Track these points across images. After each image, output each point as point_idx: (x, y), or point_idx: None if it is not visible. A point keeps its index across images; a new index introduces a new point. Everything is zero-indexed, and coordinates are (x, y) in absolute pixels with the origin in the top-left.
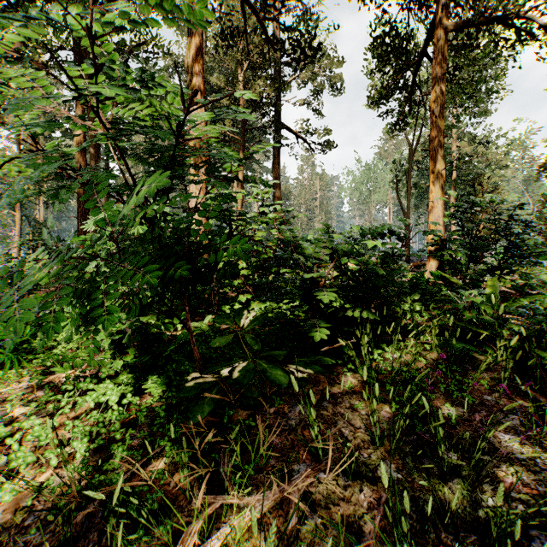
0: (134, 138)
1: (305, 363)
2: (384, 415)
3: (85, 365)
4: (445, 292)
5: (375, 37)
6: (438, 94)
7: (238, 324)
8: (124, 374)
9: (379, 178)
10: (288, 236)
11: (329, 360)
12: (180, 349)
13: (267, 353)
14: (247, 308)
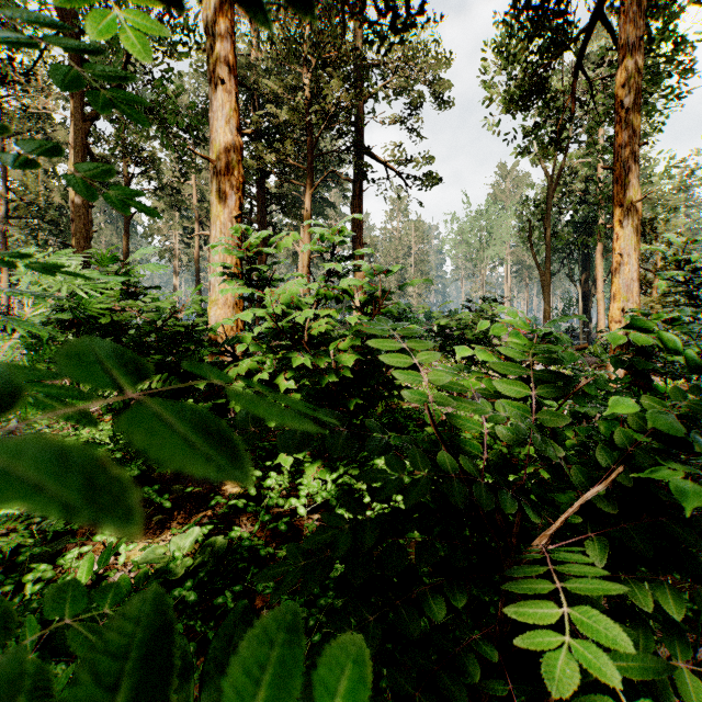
0: (165, 172)
1: None
2: None
3: None
4: None
5: None
6: (631, 72)
7: None
8: None
9: (494, 226)
10: (405, 362)
11: None
12: None
13: None
14: (297, 475)
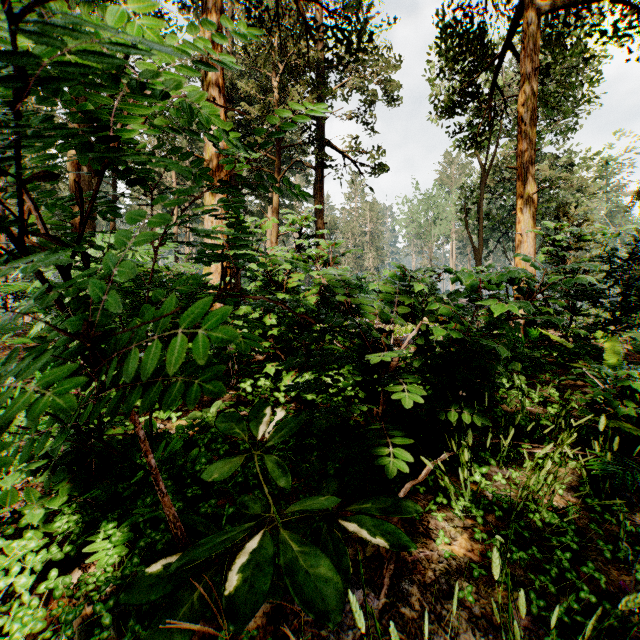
0: None
1: (371, 519)
2: (517, 620)
3: (22, 482)
4: (579, 370)
5: (445, 25)
6: (528, 95)
7: (254, 434)
8: (66, 513)
9: (440, 208)
10: (338, 285)
11: (411, 505)
12: (167, 461)
13: (300, 506)
14: (277, 382)
